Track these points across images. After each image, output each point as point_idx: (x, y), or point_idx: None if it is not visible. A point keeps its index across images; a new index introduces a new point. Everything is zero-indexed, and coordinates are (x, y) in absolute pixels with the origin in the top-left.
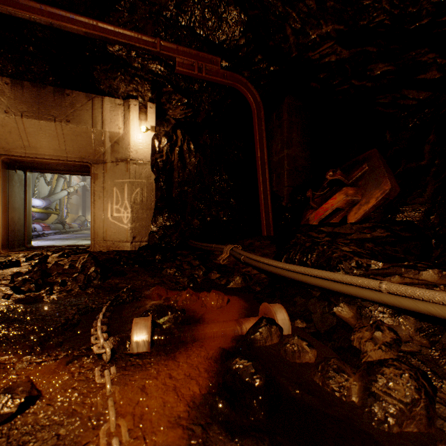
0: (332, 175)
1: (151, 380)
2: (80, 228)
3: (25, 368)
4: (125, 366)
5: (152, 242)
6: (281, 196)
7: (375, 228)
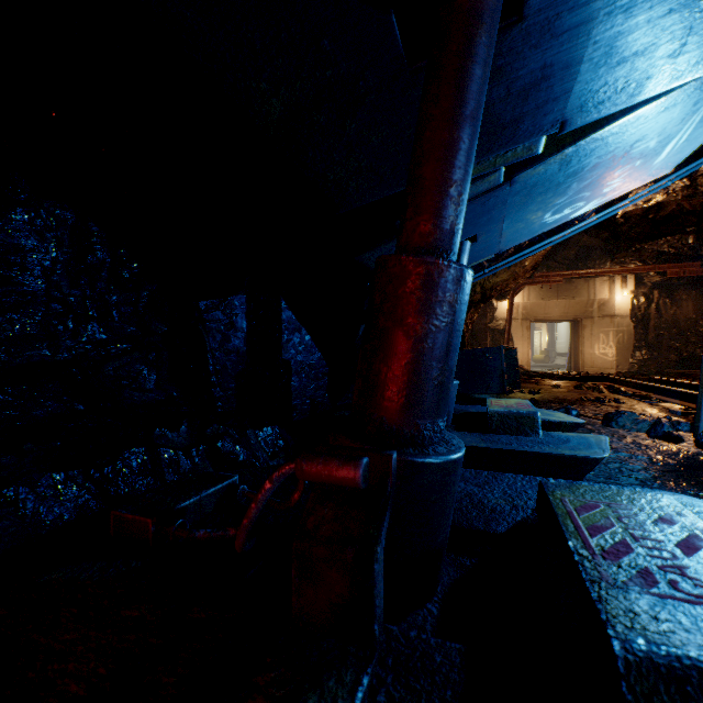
0: None
1: None
2: None
3: None
4: None
5: (631, 370)
6: None
7: None
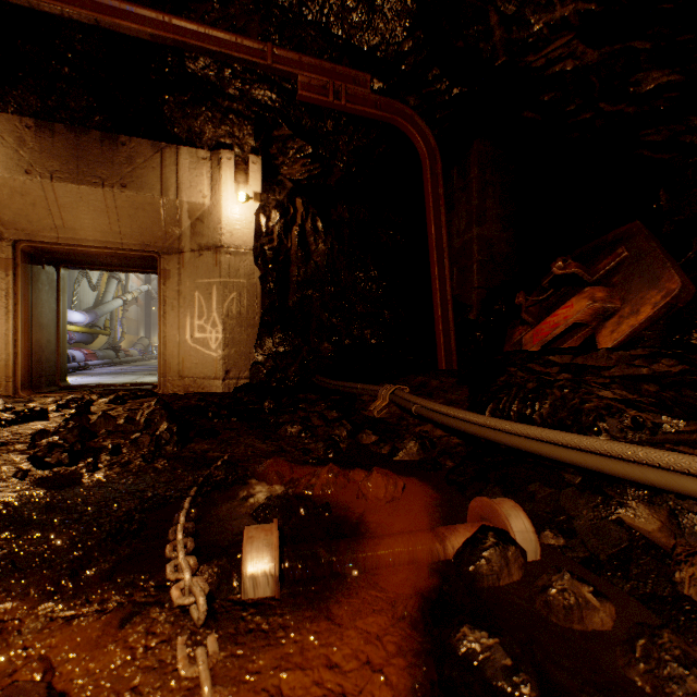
0: (562, 267)
1: (292, 674)
2: (142, 357)
3: (41, 633)
4: (235, 635)
5: (256, 379)
6: (468, 305)
7: (656, 357)
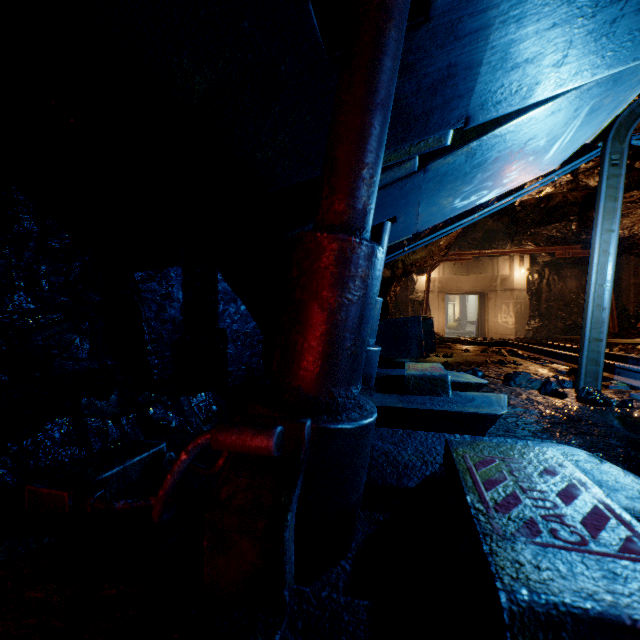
0: None
1: None
2: None
3: None
4: None
5: (527, 336)
6: (628, 309)
7: None
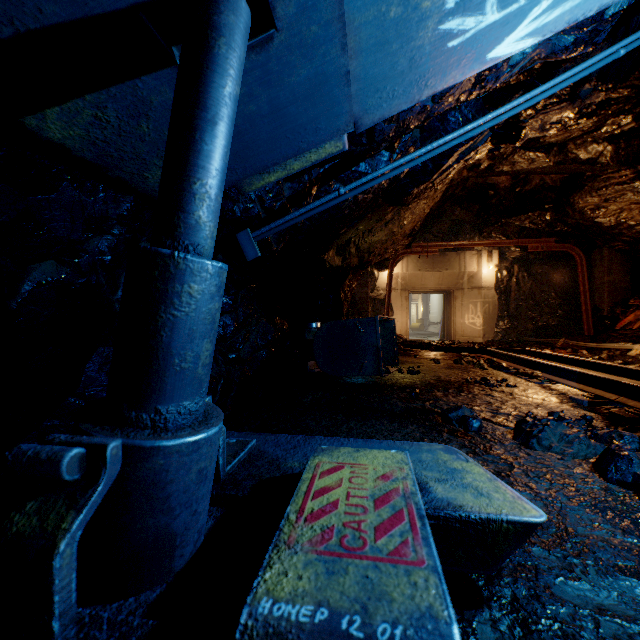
0: (633, 302)
1: None
2: None
3: None
4: None
5: (496, 338)
6: (602, 309)
7: (639, 331)
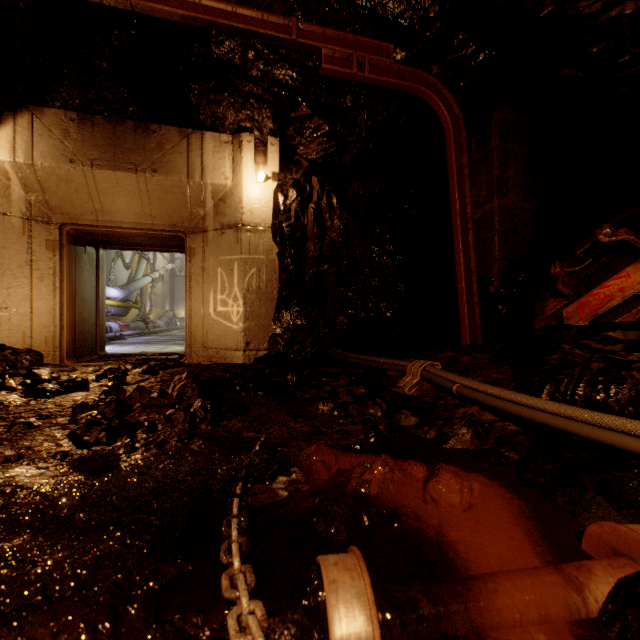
0: (609, 234)
1: None
2: (167, 328)
3: None
4: None
5: (274, 350)
6: (488, 277)
7: None
